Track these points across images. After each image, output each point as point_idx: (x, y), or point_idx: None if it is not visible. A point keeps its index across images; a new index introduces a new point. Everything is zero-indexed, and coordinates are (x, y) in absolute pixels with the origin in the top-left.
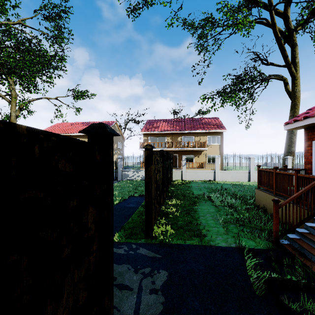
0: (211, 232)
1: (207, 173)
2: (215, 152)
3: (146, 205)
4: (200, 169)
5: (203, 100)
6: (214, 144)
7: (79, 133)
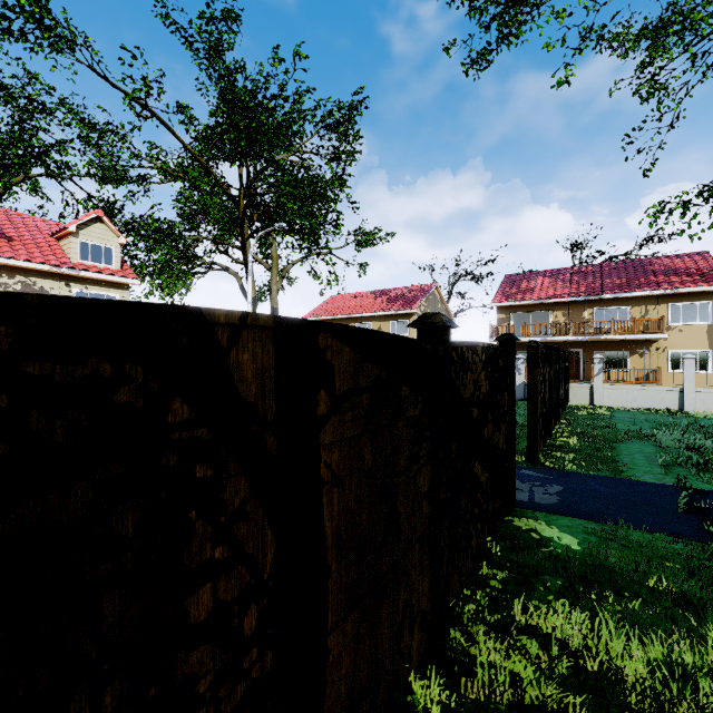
0: (636, 470)
1: (661, 393)
2: (694, 344)
3: (529, 420)
4: (644, 384)
5: (655, 217)
6: (692, 324)
7: (371, 313)
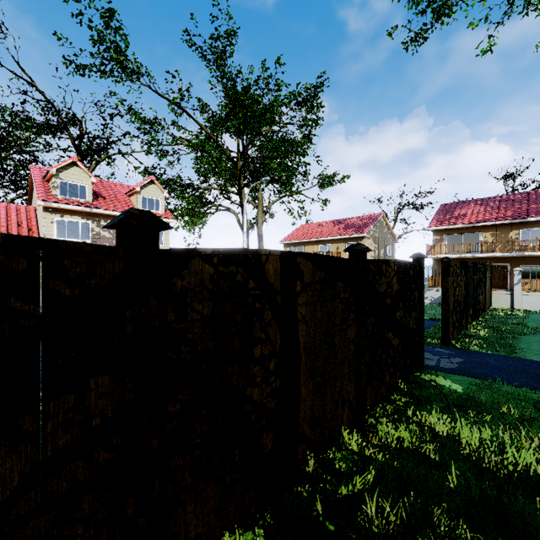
0: (528, 353)
1: None
2: None
3: (442, 314)
4: None
5: None
6: None
7: (331, 237)
